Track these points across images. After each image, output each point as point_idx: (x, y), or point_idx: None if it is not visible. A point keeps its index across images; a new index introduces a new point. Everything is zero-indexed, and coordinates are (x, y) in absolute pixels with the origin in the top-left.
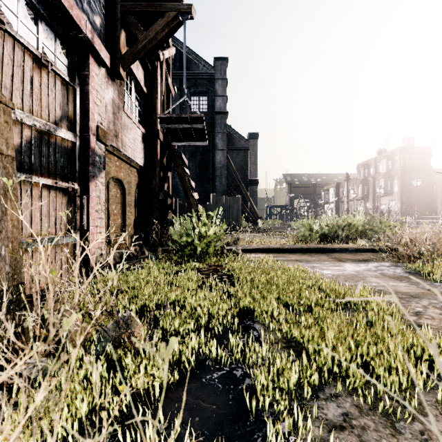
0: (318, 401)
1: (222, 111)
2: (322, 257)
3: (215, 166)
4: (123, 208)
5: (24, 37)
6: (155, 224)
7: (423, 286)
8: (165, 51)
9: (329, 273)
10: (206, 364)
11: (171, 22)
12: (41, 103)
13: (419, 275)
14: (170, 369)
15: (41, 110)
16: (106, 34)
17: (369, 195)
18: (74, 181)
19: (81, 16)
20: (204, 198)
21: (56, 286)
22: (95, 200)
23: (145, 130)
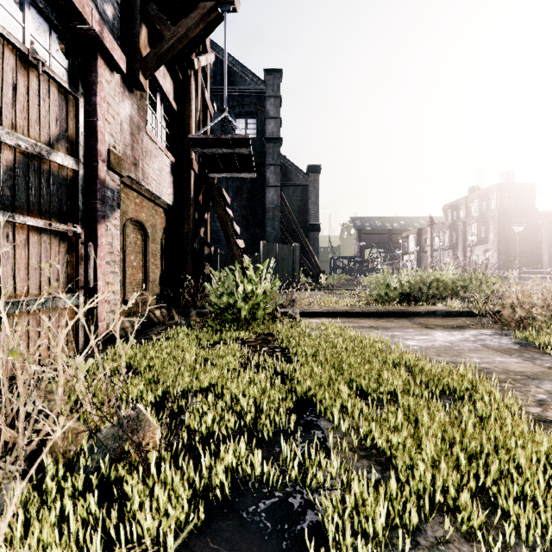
0: (418, 551)
1: (274, 137)
2: (403, 323)
3: (265, 207)
4: (146, 259)
5: (4, 26)
6: (187, 280)
7: (541, 363)
8: (201, 57)
9: (415, 344)
10: (248, 486)
11: (207, 15)
12: (28, 116)
13: (533, 347)
14: (195, 496)
15: (28, 126)
16: (120, 30)
17: (459, 244)
18: (77, 222)
19: (84, 1)
20: (252, 247)
21: (25, 374)
22: (106, 248)
23: (175, 158)
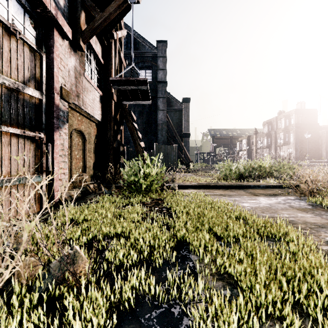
0: None
1: (162, 81)
2: (240, 192)
3: (157, 123)
4: (84, 153)
5: None
6: (110, 166)
7: (326, 217)
8: (118, 32)
9: (248, 205)
10: (145, 300)
11: (122, 5)
12: (10, 65)
13: (320, 207)
14: (110, 307)
15: (10, 71)
16: (68, 14)
17: (272, 145)
18: (41, 131)
19: None
20: (149, 147)
21: None
22: (59, 147)
23: (102, 92)
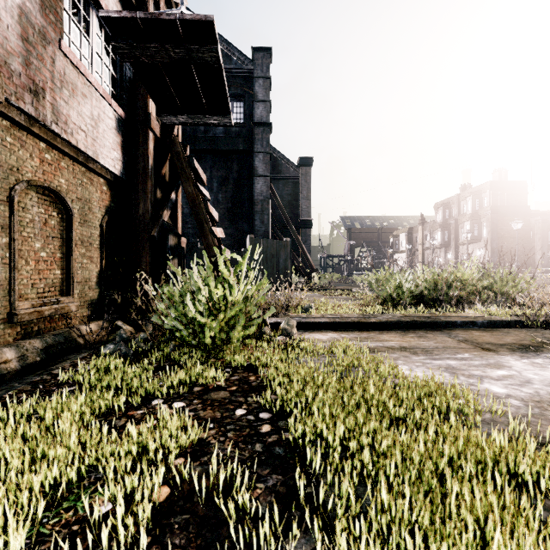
0: None
1: (263, 122)
2: (444, 341)
3: (254, 199)
4: (68, 248)
5: None
6: (143, 280)
7: None
8: None
9: (506, 392)
10: None
11: None
12: None
13: None
14: None
15: None
16: None
17: (451, 242)
18: None
19: None
20: (238, 243)
21: None
22: None
23: (125, 112)
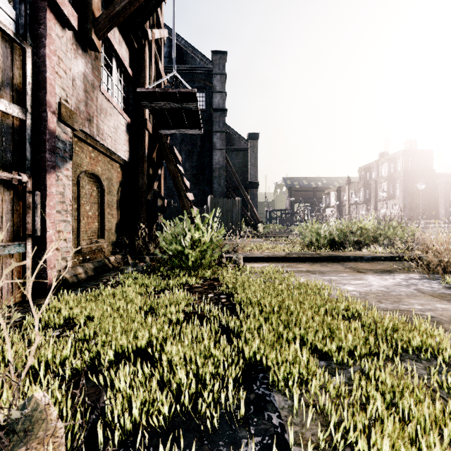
0: None
1: (220, 108)
2: (336, 268)
3: (213, 167)
4: (102, 209)
5: None
6: (142, 229)
7: None
8: (155, 30)
9: (353, 289)
10: None
11: None
12: None
13: None
14: None
15: None
16: None
17: (371, 199)
18: (24, 171)
19: None
20: (201, 201)
21: None
22: (56, 198)
23: (130, 119)
